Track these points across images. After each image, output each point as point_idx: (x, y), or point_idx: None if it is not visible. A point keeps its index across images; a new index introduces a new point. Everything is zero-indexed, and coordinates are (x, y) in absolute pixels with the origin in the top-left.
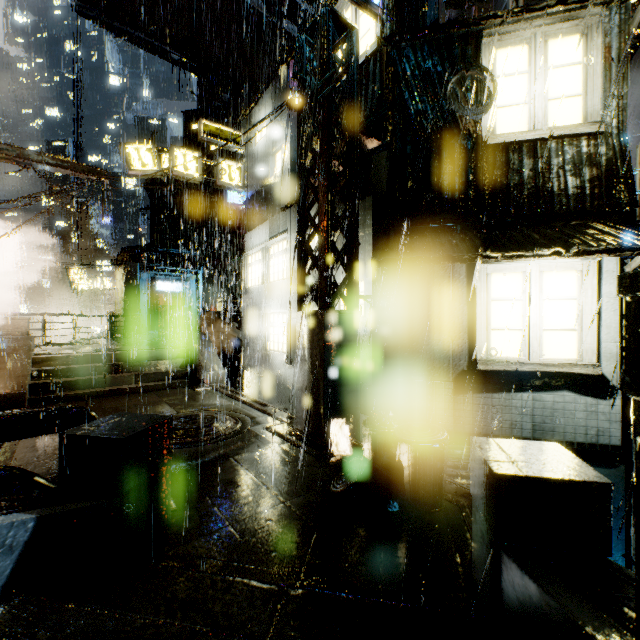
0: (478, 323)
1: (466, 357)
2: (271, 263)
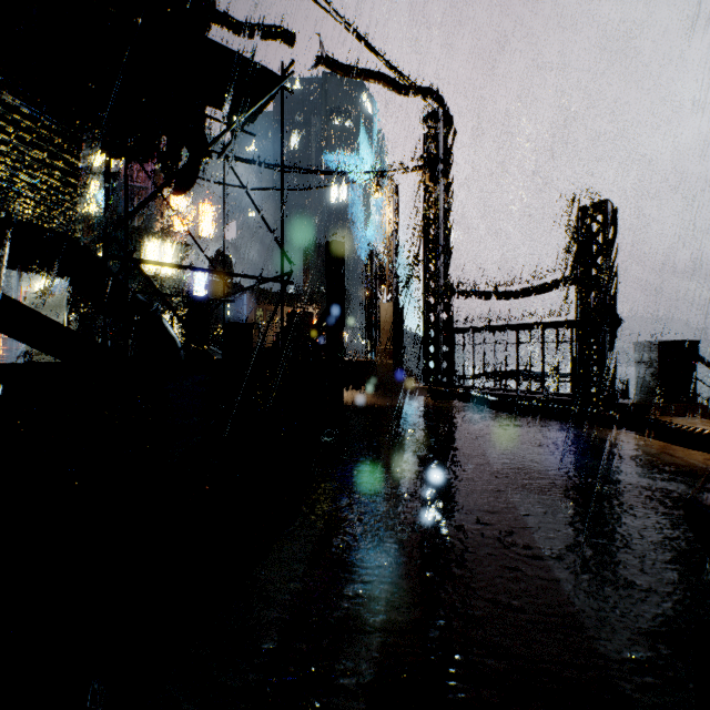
0: None
1: None
2: None
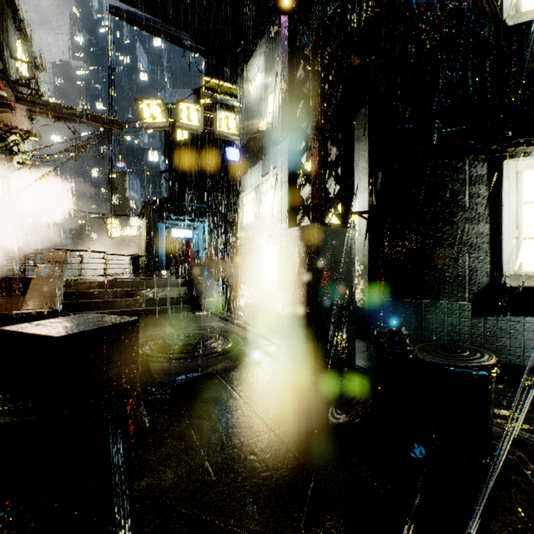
0: (505, 231)
1: (487, 273)
2: (263, 199)
